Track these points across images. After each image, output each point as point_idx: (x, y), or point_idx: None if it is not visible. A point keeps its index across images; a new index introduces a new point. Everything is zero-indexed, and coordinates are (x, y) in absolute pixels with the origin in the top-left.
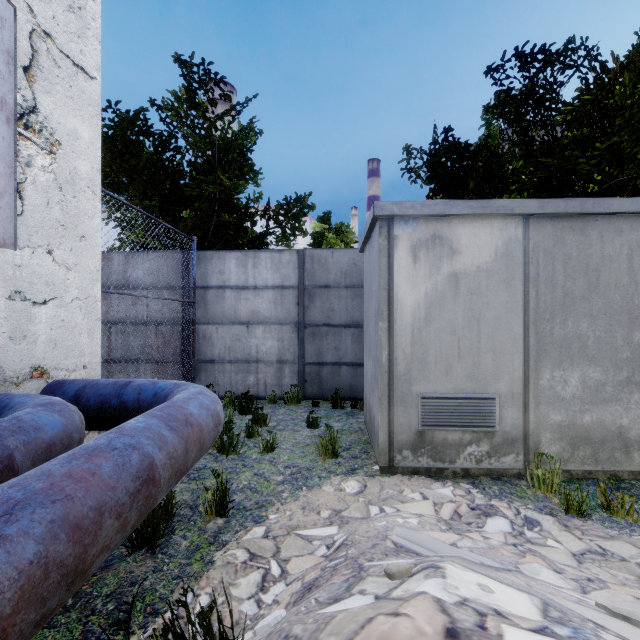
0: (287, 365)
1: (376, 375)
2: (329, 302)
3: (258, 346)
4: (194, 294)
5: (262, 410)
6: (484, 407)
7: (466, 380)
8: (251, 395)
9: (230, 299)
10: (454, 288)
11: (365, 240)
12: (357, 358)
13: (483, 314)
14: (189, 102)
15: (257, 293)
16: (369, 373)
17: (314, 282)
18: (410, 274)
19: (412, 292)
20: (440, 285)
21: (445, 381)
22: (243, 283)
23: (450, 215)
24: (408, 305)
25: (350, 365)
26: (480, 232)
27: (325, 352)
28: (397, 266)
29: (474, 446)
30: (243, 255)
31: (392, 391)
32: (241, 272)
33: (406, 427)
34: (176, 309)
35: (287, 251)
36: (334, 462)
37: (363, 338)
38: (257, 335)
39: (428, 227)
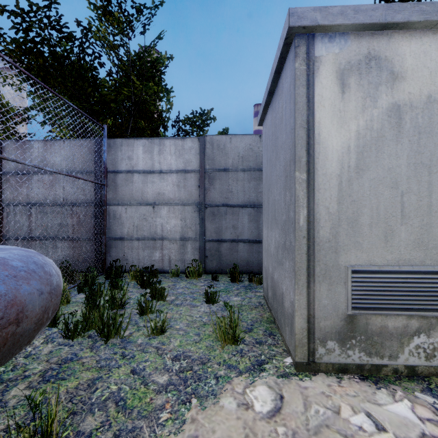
0: (189, 242)
1: (287, 243)
2: (227, 184)
3: (163, 225)
4: (104, 177)
5: (159, 284)
6: (437, 284)
7: (412, 248)
8: (155, 269)
9: (138, 182)
10: (396, 125)
11: (267, 100)
12: (253, 235)
13: (435, 160)
14: (103, 9)
15: (162, 177)
16: (272, 244)
17: (214, 166)
18: (336, 108)
19: (339, 131)
20: (377, 122)
21: (384, 249)
22: (149, 168)
23: (392, 26)
24: (334, 149)
25: (247, 242)
26: (431, 50)
27: (224, 230)
28: (319, 97)
29: (423, 336)
30: (149, 142)
31: (312, 263)
32: (148, 158)
33: (331, 310)
34: (89, 191)
35: (189, 138)
36: (235, 350)
37: (259, 217)
38: (162, 215)
39: (361, 45)
